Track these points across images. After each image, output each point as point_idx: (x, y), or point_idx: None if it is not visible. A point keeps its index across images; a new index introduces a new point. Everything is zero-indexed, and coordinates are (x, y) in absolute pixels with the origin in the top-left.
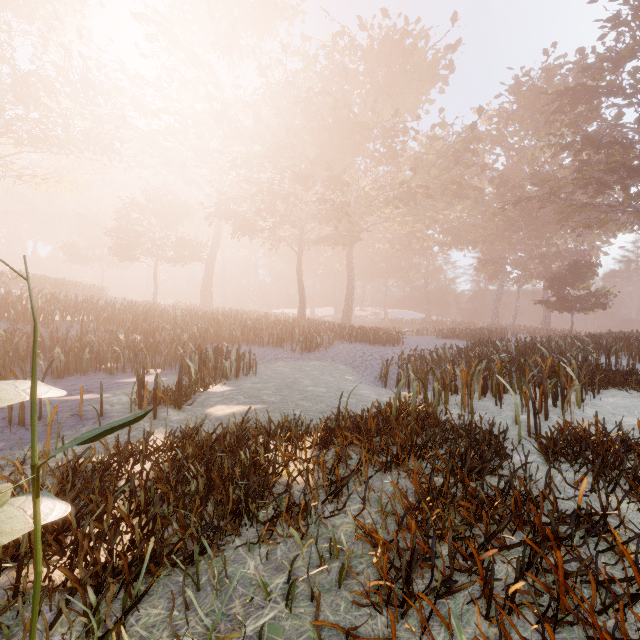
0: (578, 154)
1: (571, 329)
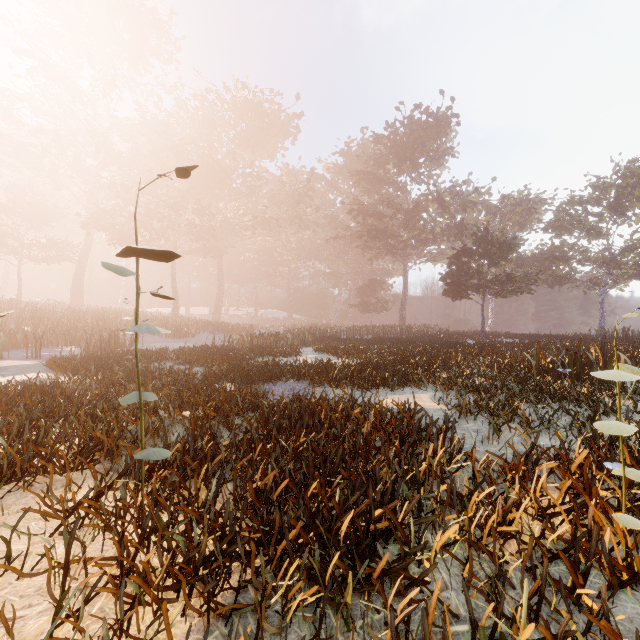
0: (355, 218)
1: (371, 324)
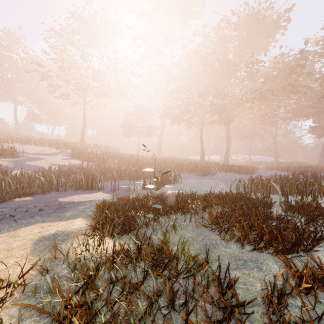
0: None
1: None
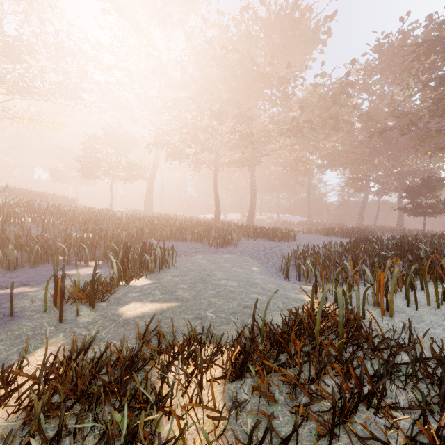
0: (437, 89)
1: (424, 229)
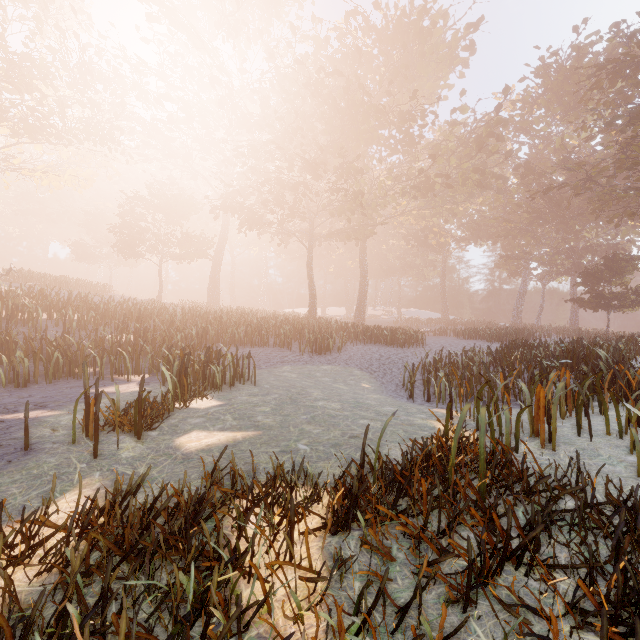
0: (625, 130)
1: (607, 329)
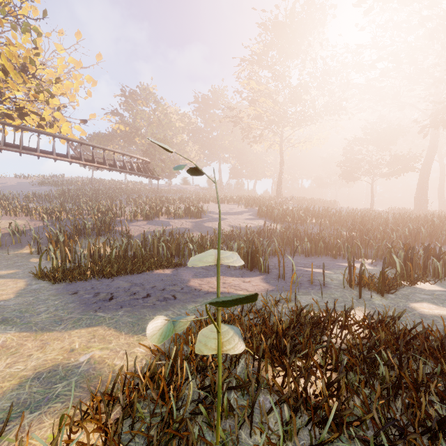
0: None
1: None
